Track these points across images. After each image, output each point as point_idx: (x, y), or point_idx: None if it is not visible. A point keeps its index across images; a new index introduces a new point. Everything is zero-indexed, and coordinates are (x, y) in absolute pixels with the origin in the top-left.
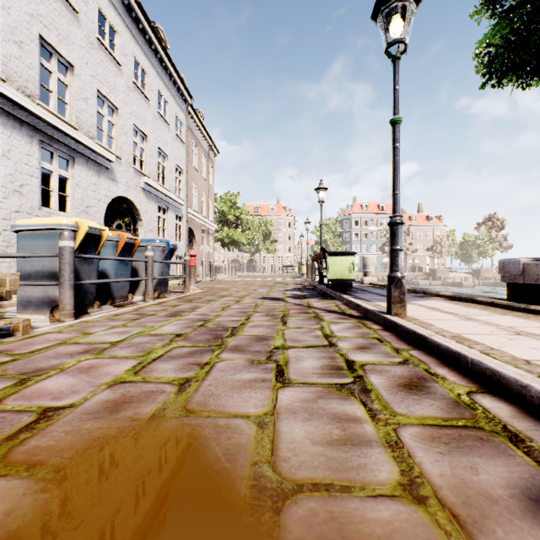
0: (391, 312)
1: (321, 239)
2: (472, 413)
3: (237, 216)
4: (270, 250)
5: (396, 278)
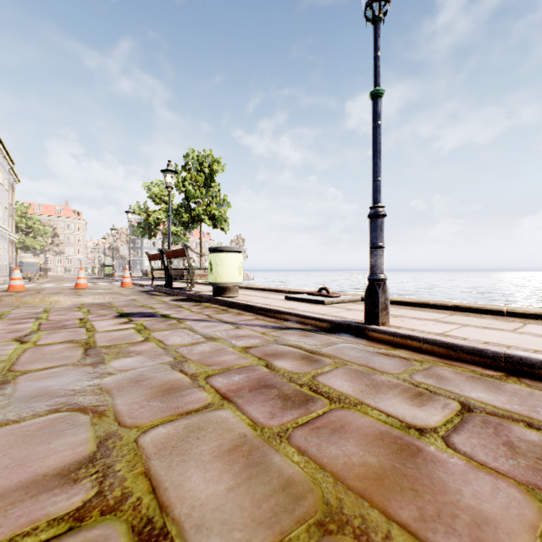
0: (113, 278)
1: (104, 258)
2: (110, 281)
3: (30, 225)
4: (59, 252)
5: (113, 272)
